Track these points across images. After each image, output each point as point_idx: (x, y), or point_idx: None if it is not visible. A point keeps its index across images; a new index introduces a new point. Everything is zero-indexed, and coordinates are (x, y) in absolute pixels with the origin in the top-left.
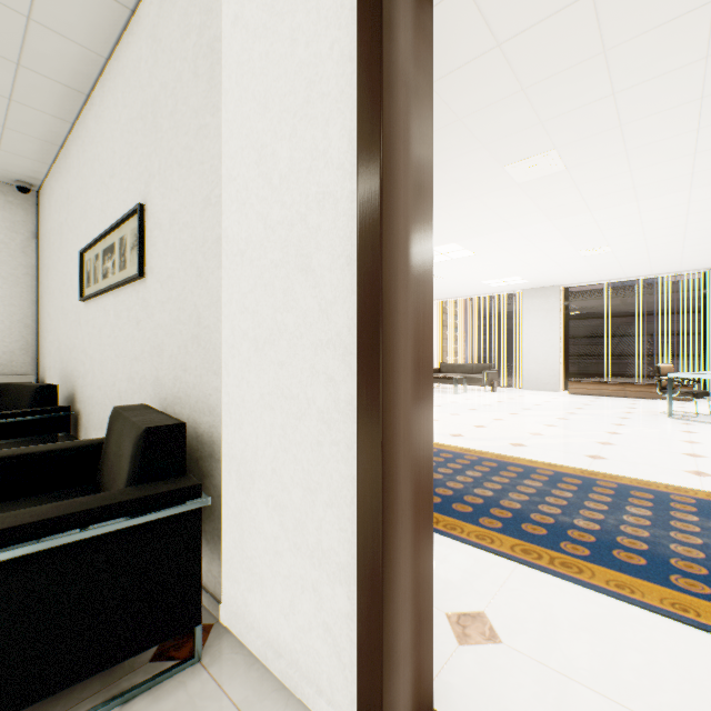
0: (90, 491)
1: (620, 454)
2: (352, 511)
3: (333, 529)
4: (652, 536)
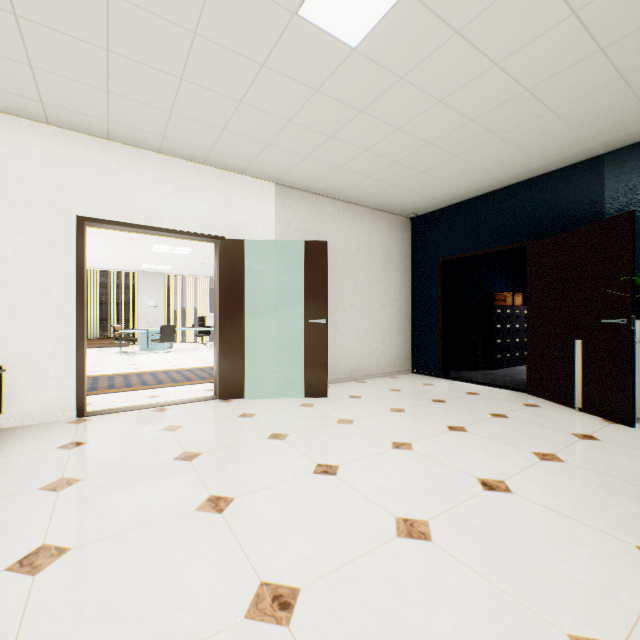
0: None
1: (105, 369)
2: (72, 360)
3: (64, 367)
4: (126, 382)
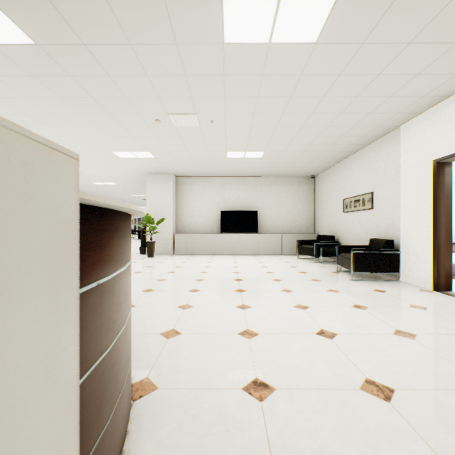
0: None
1: None
2: (431, 252)
3: (427, 256)
4: None
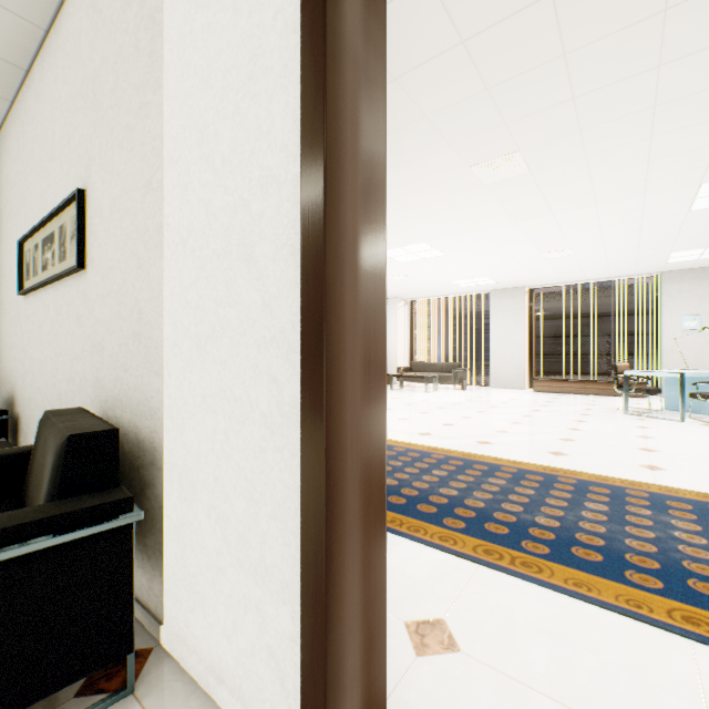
0: (13, 506)
1: (580, 450)
2: (296, 524)
3: (277, 543)
4: (609, 531)
